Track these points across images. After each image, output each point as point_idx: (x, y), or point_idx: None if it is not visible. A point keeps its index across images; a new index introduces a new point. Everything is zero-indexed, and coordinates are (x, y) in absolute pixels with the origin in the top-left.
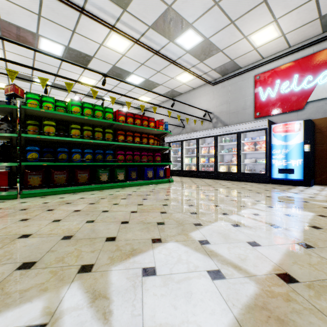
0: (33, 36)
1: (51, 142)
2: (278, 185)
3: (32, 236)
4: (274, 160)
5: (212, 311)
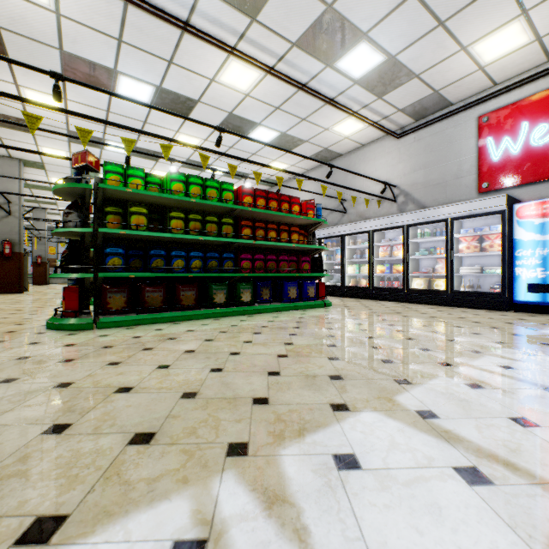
0: (109, 73)
1: (140, 241)
2: (527, 314)
3: (134, 390)
4: (518, 268)
5: (493, 545)
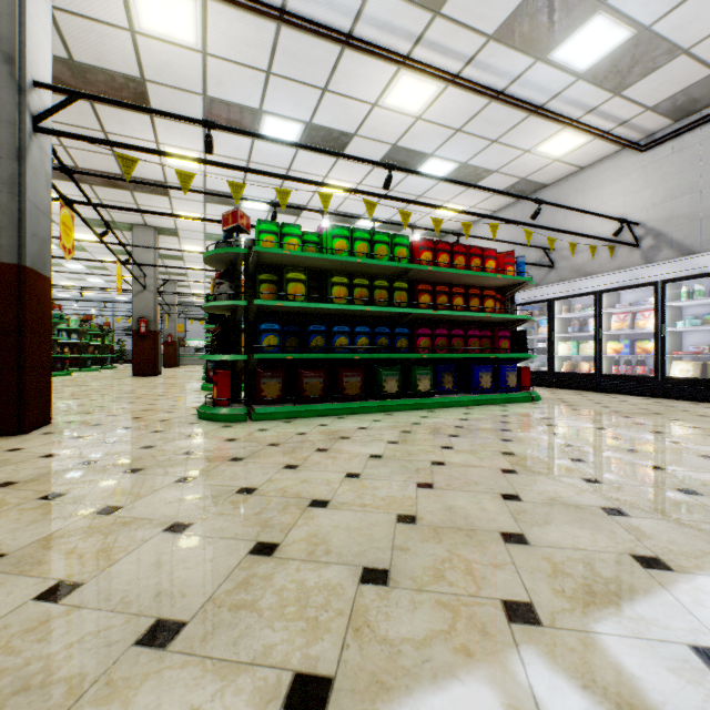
0: (254, 115)
1: (294, 315)
2: None
3: (332, 505)
4: None
5: None
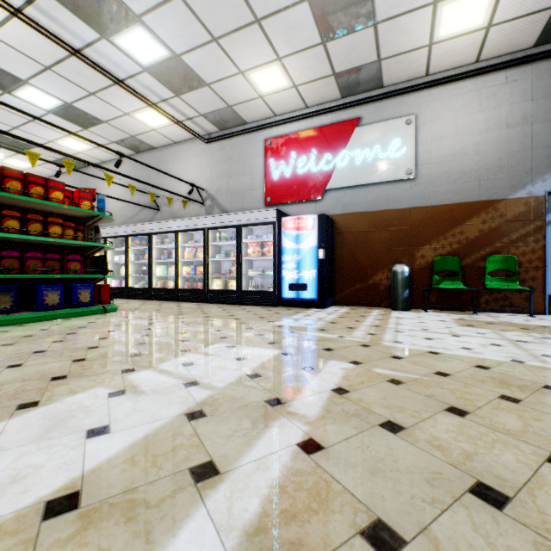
0: None
1: None
2: (288, 308)
3: None
4: (284, 270)
5: None
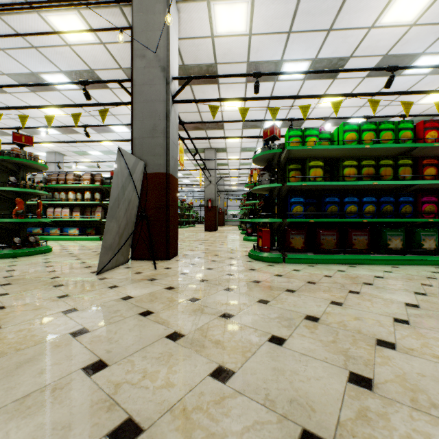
0: (276, 65)
1: (310, 191)
2: None
3: (400, 349)
4: None
5: None
